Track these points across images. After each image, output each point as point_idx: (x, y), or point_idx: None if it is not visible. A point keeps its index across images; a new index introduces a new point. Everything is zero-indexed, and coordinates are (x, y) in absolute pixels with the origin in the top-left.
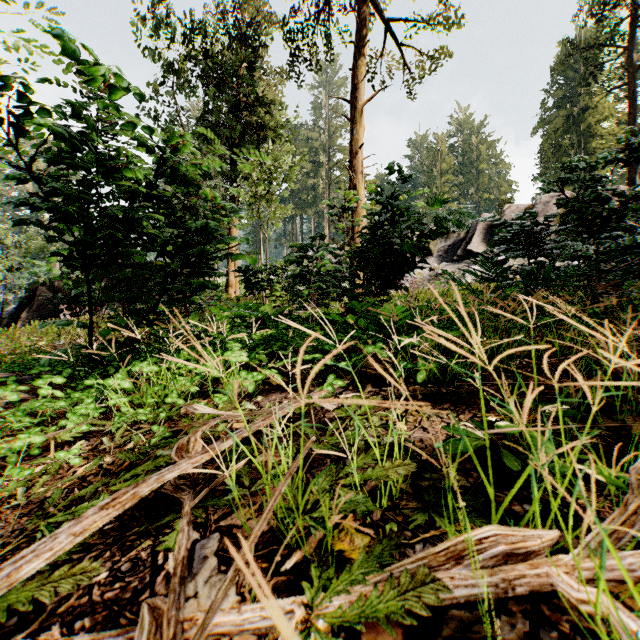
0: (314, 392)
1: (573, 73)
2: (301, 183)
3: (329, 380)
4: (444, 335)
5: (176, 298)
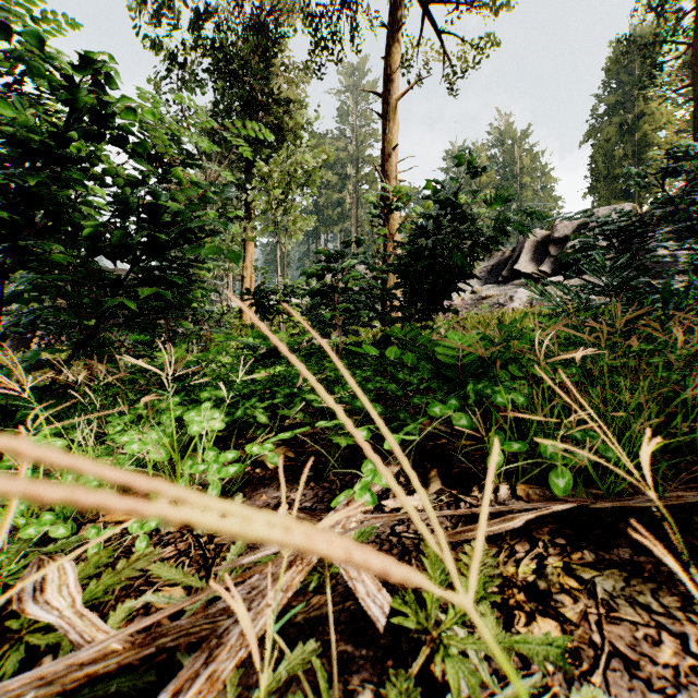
0: (335, 510)
1: (627, 76)
2: (326, 198)
3: (365, 475)
4: None
5: (133, 322)
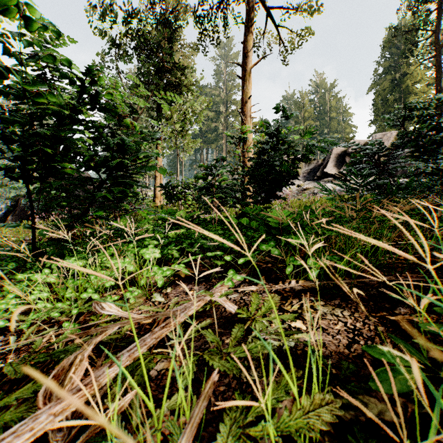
0: (216, 287)
1: (396, 50)
2: (207, 126)
3: (229, 275)
4: (374, 243)
5: (106, 204)
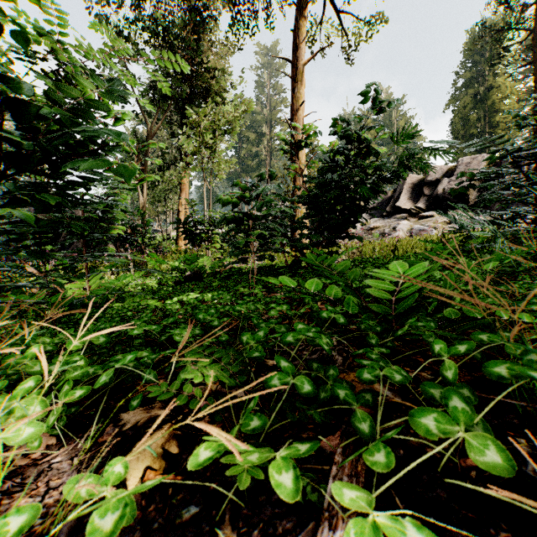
0: None
1: (479, 57)
2: (246, 150)
3: None
4: None
5: (6, 248)
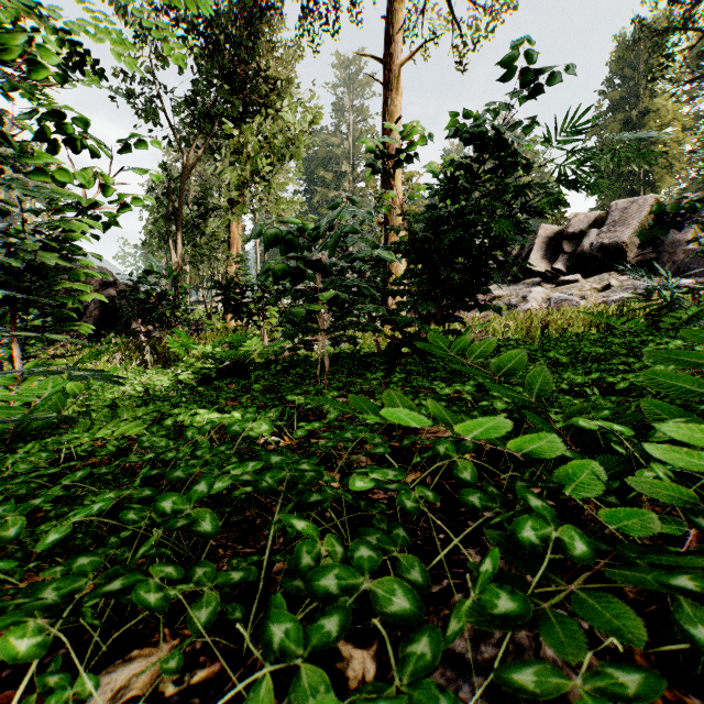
0: None
1: (631, 71)
2: (321, 195)
3: None
4: None
5: None
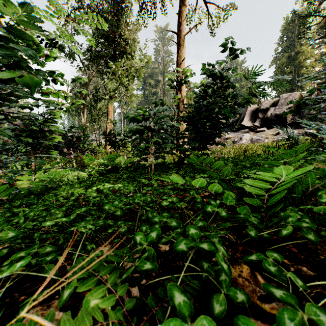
0: None
1: (291, 34)
2: (149, 91)
3: None
4: None
5: None
